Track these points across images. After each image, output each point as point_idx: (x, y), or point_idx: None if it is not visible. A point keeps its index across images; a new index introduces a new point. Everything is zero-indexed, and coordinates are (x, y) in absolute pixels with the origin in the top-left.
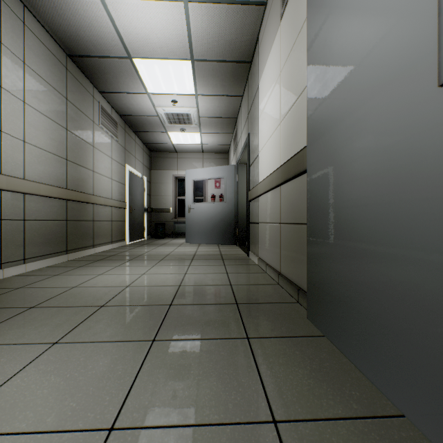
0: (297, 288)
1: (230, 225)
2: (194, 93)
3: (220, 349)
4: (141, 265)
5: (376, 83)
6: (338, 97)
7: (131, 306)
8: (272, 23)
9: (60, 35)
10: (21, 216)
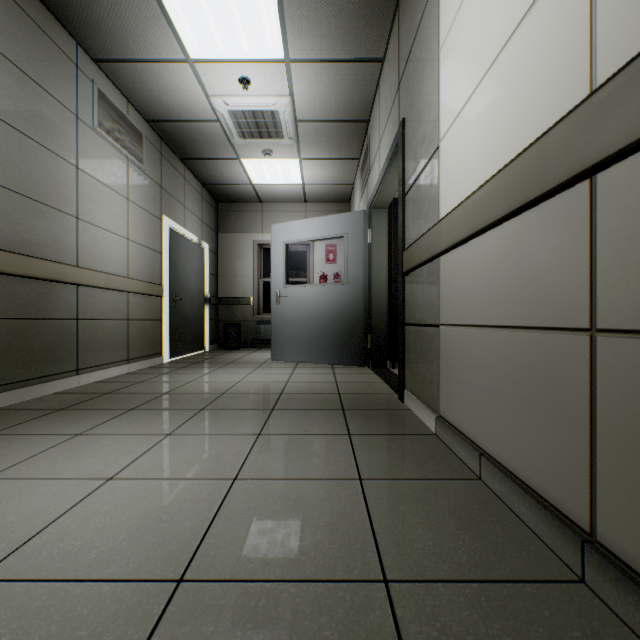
0: None
1: (355, 329)
2: (283, 55)
3: None
4: (139, 431)
5: None
6: None
7: None
8: None
9: None
10: None
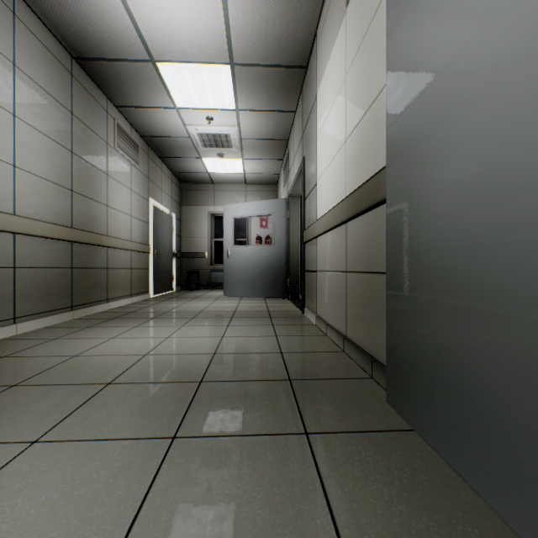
0: (370, 359)
1: (279, 274)
2: (235, 107)
3: (268, 451)
4: (166, 325)
5: (503, 62)
6: (435, 92)
7: (148, 383)
8: (335, 13)
9: (62, 31)
10: (10, 262)
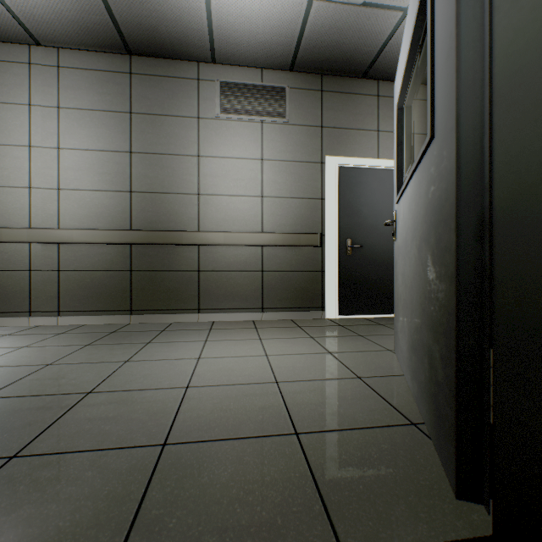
0: None
1: (440, 309)
2: None
3: None
4: None
5: None
6: None
7: None
8: None
9: (90, 42)
10: (56, 266)
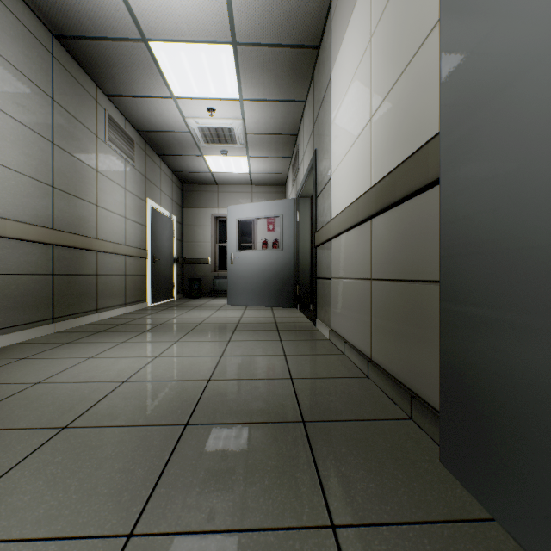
0: (408, 394)
1: (287, 281)
2: (239, 96)
3: None
4: (158, 340)
5: None
6: None
7: (116, 427)
8: None
9: (39, 2)
10: None
